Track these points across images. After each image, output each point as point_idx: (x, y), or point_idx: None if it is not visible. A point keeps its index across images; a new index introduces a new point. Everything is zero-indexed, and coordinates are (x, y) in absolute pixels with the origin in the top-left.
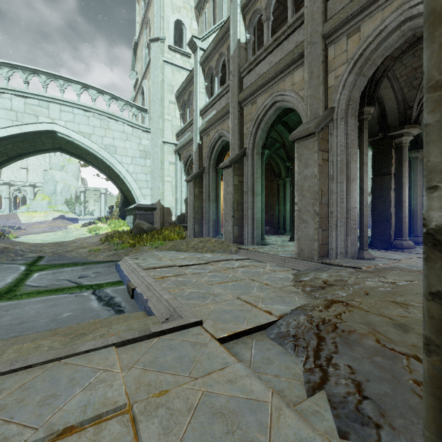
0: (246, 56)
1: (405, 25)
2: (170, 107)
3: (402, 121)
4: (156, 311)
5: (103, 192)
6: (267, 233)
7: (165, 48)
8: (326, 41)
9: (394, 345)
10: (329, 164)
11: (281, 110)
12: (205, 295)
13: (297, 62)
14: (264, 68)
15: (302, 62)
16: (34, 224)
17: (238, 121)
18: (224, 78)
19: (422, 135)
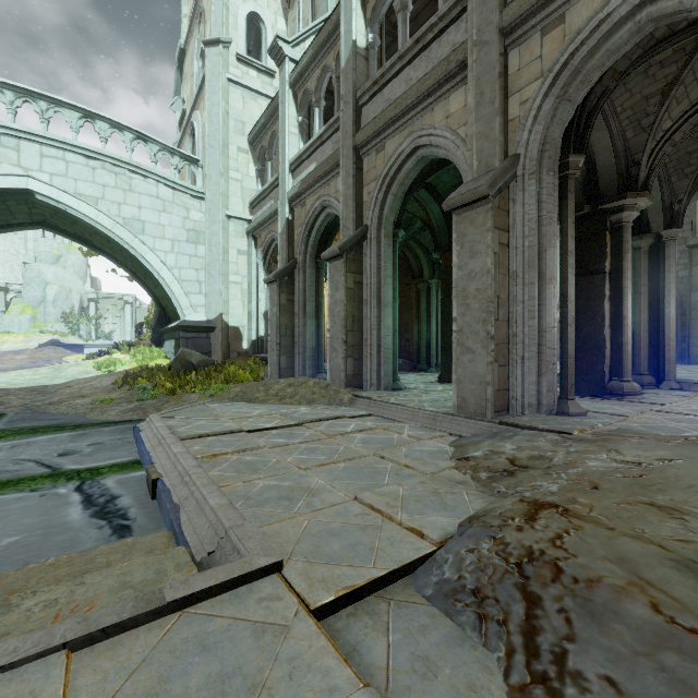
0: (368, 71)
1: (643, 13)
2: (239, 158)
3: (624, 186)
4: (191, 534)
5: (130, 301)
6: (400, 370)
7: (231, 59)
8: (505, 40)
9: (695, 619)
10: (511, 251)
11: (426, 162)
12: (292, 494)
13: (455, 78)
14: (397, 90)
15: (464, 78)
16: (4, 355)
17: (354, 179)
18: (331, 114)
19: (648, 211)
